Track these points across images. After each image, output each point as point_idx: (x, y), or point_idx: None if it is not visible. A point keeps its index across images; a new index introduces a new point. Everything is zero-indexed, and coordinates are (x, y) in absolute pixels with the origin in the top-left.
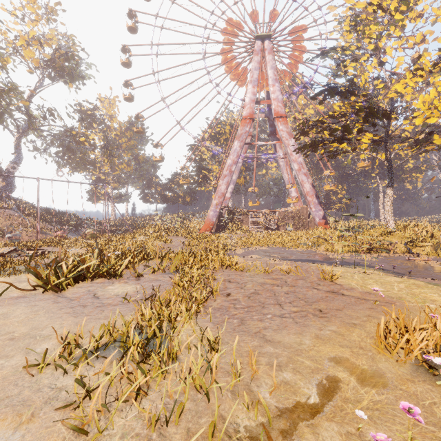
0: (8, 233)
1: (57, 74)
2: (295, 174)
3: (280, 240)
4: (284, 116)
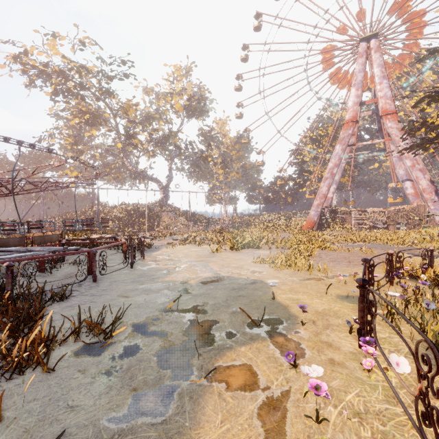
0: (174, 227)
1: (192, 114)
2: (408, 171)
3: (382, 238)
4: (393, 112)
